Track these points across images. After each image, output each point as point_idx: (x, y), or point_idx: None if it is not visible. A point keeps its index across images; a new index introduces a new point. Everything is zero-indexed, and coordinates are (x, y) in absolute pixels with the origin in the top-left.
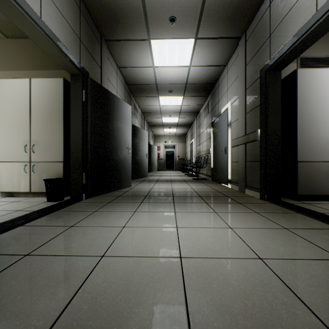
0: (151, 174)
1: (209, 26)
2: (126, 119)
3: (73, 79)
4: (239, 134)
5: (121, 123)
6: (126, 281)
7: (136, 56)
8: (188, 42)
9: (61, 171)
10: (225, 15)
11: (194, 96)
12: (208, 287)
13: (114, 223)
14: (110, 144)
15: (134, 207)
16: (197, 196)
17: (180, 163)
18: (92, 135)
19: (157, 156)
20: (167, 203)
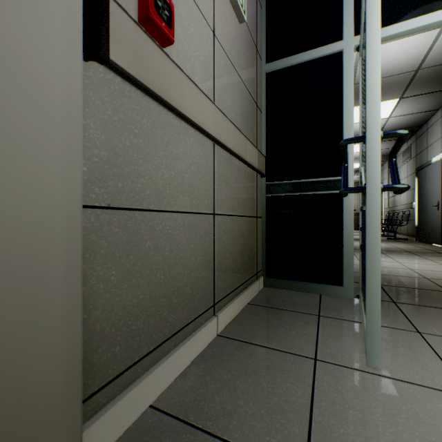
0: None
1: (417, 88)
2: None
3: None
4: None
5: None
6: (386, 270)
7: None
8: (390, 102)
9: None
10: (438, 78)
11: (388, 140)
12: (430, 274)
13: None
14: None
15: None
16: (404, 251)
17: (357, 220)
18: None
19: None
20: None
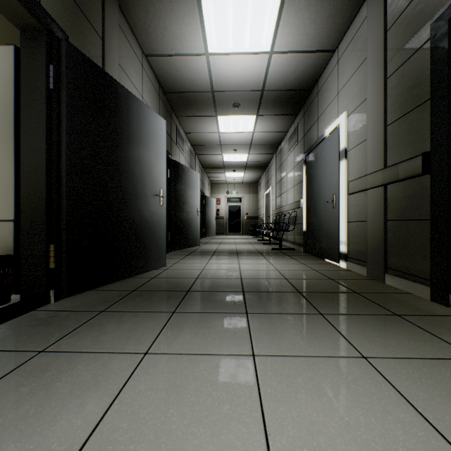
0: (207, 240)
1: None
2: (156, 142)
3: (27, 40)
4: (368, 169)
5: (145, 149)
6: None
7: (176, 30)
8: None
9: (10, 241)
10: None
11: (274, 115)
12: None
13: (48, 433)
14: (118, 186)
15: (150, 332)
16: (293, 290)
17: (250, 224)
18: (71, 165)
19: (216, 213)
20: (231, 315)
